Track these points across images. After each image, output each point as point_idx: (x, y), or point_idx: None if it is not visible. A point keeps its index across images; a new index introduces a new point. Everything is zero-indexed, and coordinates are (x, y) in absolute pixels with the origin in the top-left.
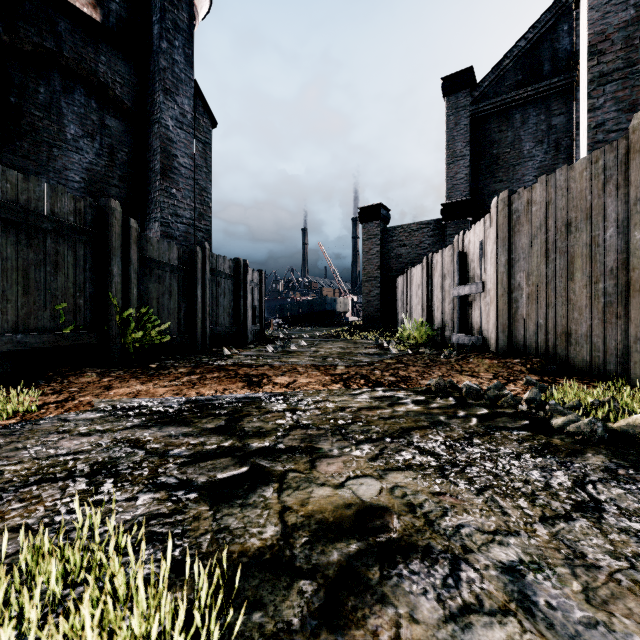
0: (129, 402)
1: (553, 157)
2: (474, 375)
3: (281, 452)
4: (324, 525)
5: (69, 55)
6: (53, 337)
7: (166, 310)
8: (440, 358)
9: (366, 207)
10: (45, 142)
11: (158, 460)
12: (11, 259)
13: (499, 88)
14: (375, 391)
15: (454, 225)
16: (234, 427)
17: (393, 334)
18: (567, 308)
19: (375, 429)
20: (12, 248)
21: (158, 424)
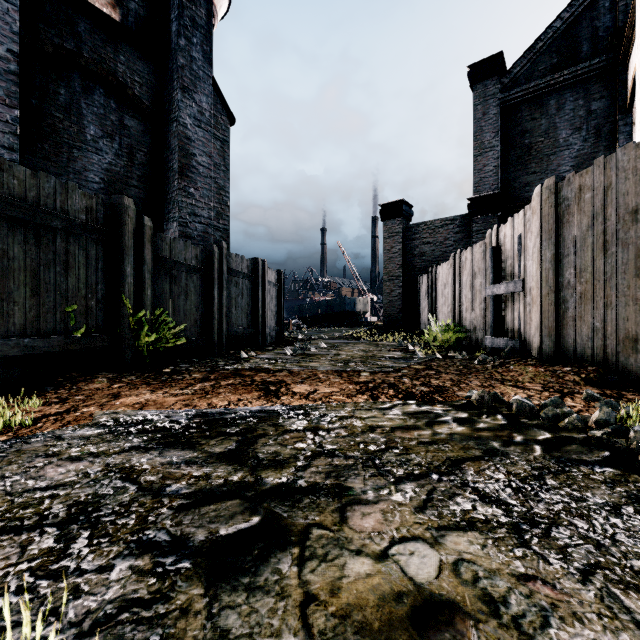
0: (134, 415)
1: (593, 145)
2: (519, 385)
3: (302, 493)
4: (366, 637)
5: (89, 56)
6: (63, 341)
7: (182, 311)
8: (474, 364)
9: (387, 204)
10: (65, 143)
11: (150, 501)
12: (18, 259)
13: (532, 73)
14: (407, 405)
15: (482, 220)
16: (246, 452)
17: (417, 336)
18: (632, 309)
19: (416, 459)
20: (19, 247)
21: (160, 446)
